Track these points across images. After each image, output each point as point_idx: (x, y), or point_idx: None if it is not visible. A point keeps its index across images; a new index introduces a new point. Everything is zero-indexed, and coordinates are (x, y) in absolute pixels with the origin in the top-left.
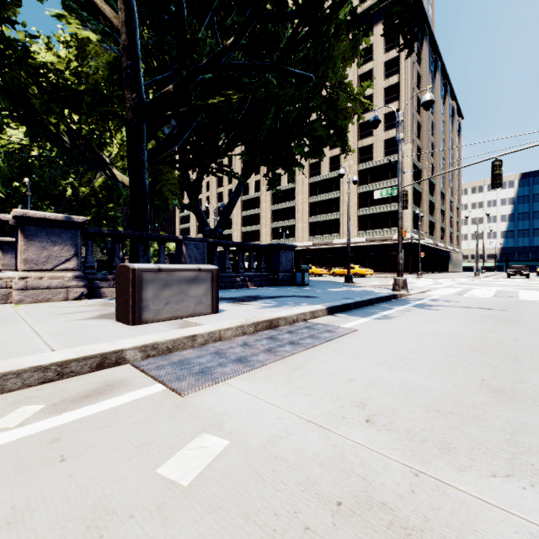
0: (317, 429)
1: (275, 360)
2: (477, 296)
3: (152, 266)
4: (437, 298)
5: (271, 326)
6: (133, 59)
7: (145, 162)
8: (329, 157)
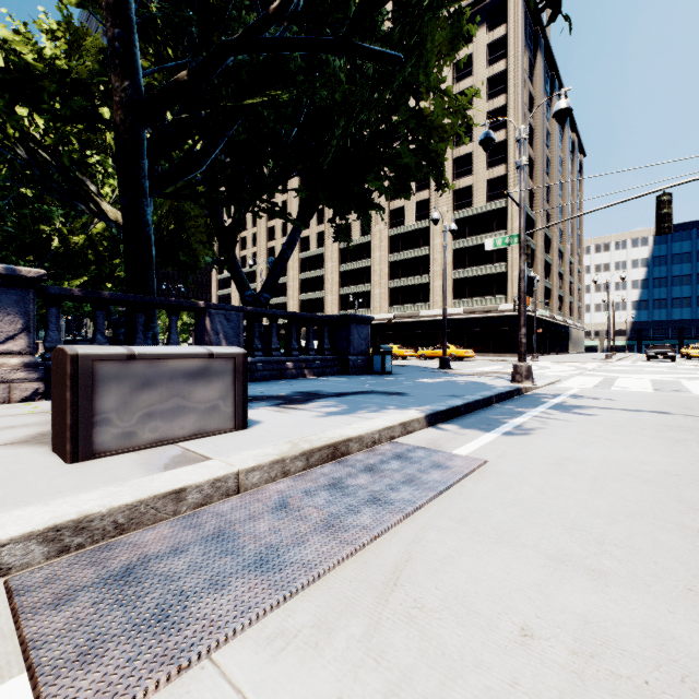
0: None
1: (341, 558)
2: (633, 390)
3: (115, 350)
4: (578, 393)
5: (336, 454)
6: (123, 26)
7: (146, 188)
8: (415, 201)
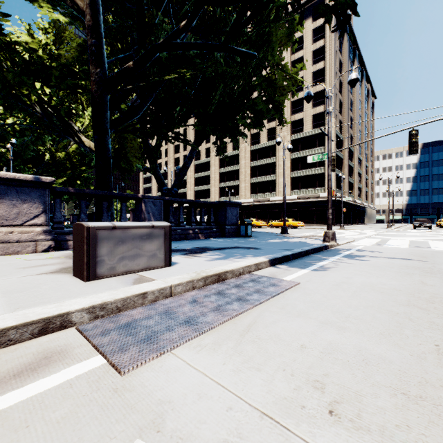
0: (274, 429)
1: (224, 321)
2: (396, 247)
3: (106, 224)
4: (362, 248)
5: (219, 279)
6: (97, 37)
7: (108, 129)
8: (267, 128)
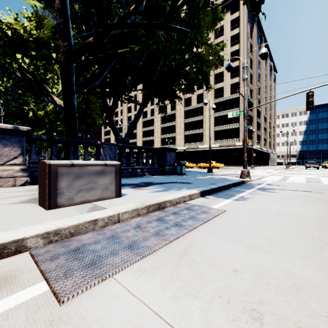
0: None
1: (163, 245)
2: (296, 182)
3: (66, 162)
4: (270, 183)
5: (160, 207)
6: (64, 18)
7: (74, 90)
8: (196, 94)
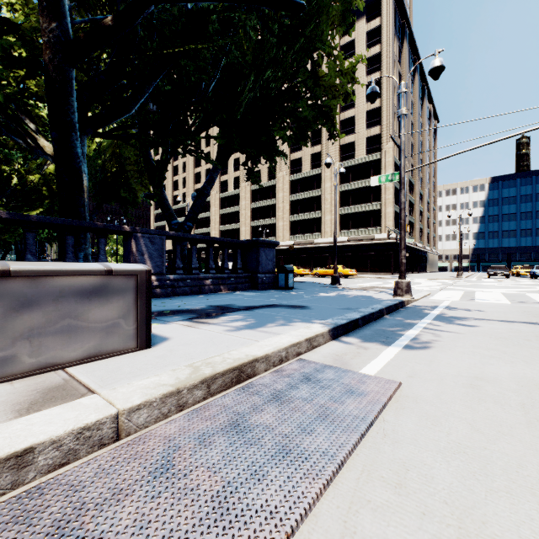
0: None
1: None
2: (494, 302)
3: None
4: (451, 305)
5: (241, 377)
6: None
7: (75, 123)
8: (311, 154)
